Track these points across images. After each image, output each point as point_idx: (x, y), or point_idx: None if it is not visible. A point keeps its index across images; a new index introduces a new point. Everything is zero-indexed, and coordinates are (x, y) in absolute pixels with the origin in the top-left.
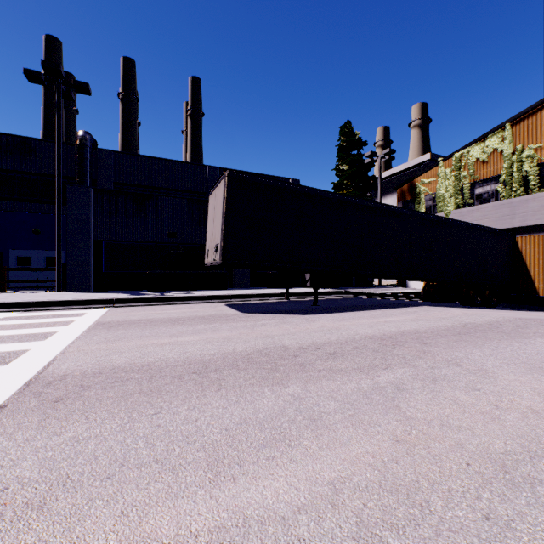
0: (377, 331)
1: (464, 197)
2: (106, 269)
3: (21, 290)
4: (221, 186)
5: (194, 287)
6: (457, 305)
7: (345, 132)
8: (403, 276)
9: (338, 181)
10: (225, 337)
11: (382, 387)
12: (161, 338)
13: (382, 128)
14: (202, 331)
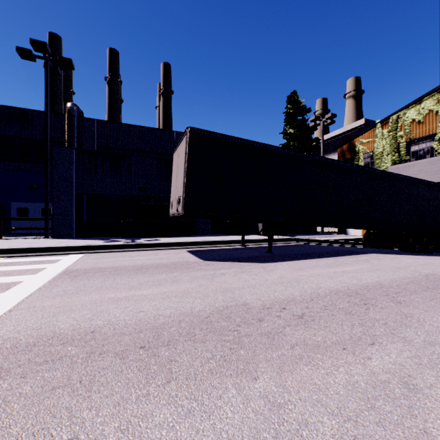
0: (339, 283)
1: (400, 154)
2: (87, 218)
3: (19, 236)
4: (183, 143)
5: (161, 234)
6: (398, 251)
7: (291, 100)
8: (349, 225)
9: (286, 143)
10: (184, 291)
11: (384, 382)
12: (119, 291)
13: (321, 100)
14: (162, 281)
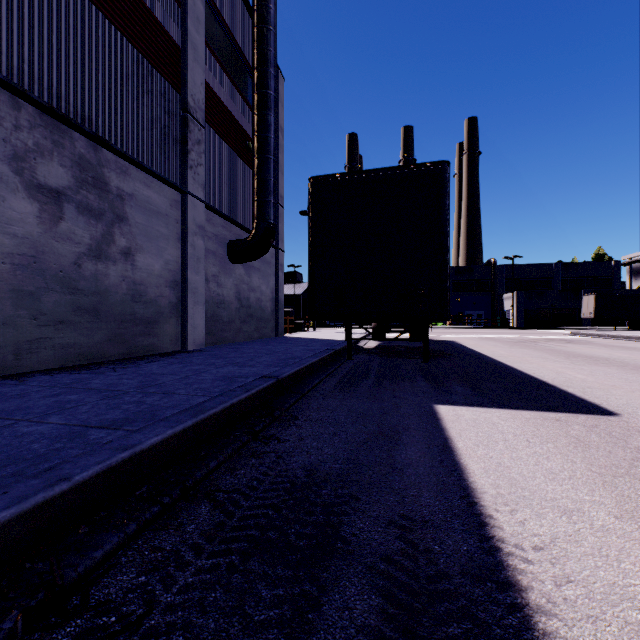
0: None
1: None
2: (527, 319)
3: None
4: (592, 297)
5: (565, 326)
6: None
7: None
8: None
9: None
10: None
11: None
12: None
13: None
14: None
